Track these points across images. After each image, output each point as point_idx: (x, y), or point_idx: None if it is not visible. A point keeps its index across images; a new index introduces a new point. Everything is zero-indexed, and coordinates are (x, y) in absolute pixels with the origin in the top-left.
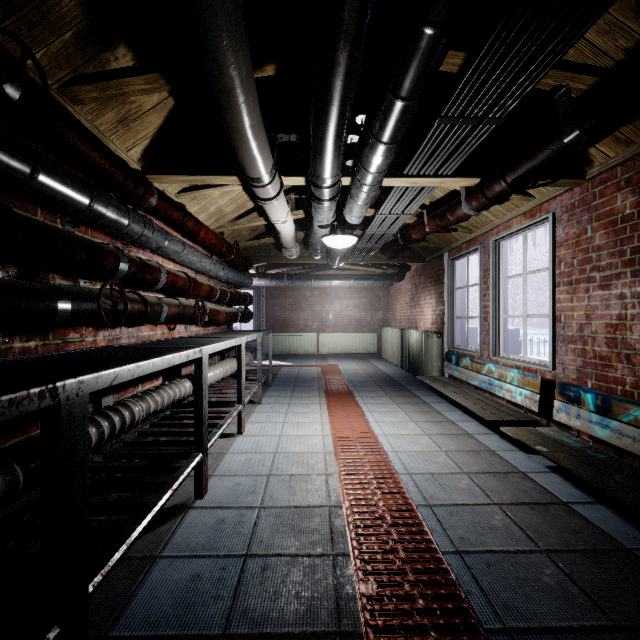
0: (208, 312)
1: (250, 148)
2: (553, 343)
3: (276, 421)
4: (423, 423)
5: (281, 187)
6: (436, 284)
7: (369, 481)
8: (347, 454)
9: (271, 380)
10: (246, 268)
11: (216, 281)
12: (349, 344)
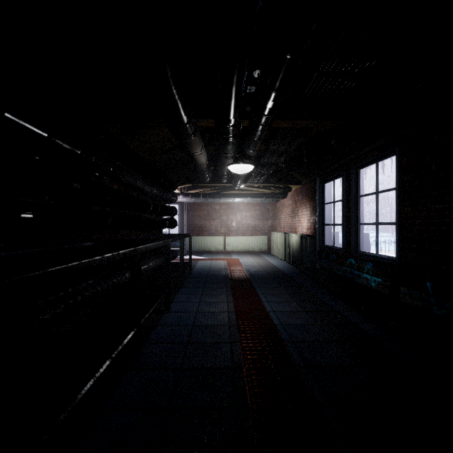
0: (144, 221)
1: (172, 94)
2: (399, 244)
3: (194, 301)
4: (302, 302)
5: (197, 127)
6: (310, 200)
7: (263, 348)
8: (246, 326)
9: (191, 270)
10: (172, 189)
11: (150, 198)
12: (247, 244)
